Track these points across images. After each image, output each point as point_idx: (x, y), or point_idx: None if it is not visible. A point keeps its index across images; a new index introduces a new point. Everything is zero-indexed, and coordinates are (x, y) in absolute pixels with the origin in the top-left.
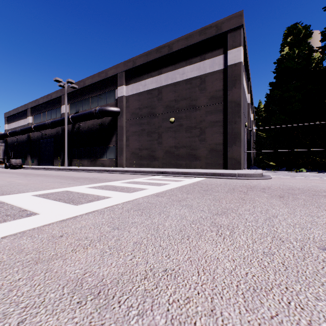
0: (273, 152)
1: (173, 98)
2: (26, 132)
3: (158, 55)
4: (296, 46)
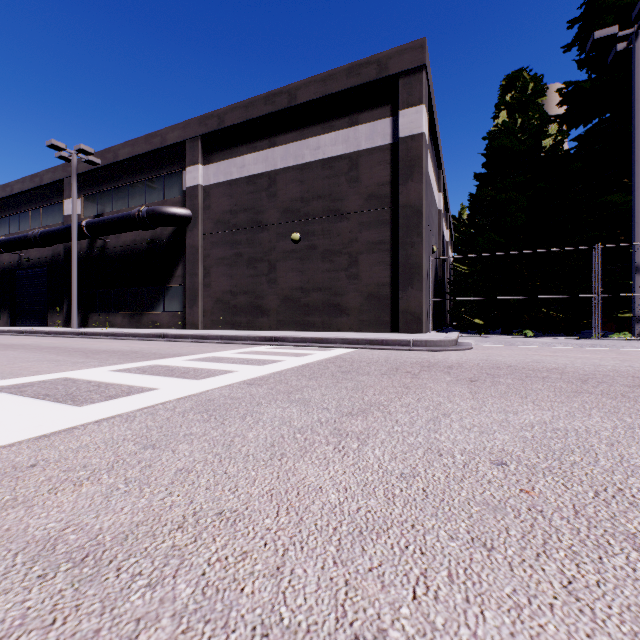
0: (481, 301)
1: (299, 195)
2: None
3: (268, 108)
4: (520, 111)
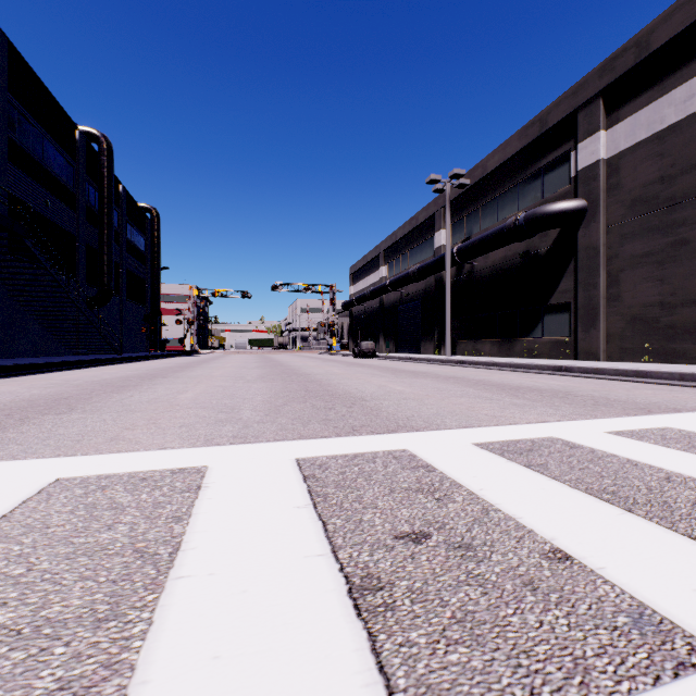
0: None
1: None
2: (377, 295)
3: None
4: None
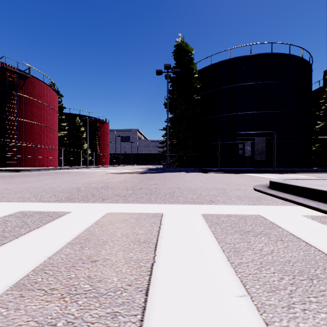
0: None
1: None
2: None
3: None
4: None
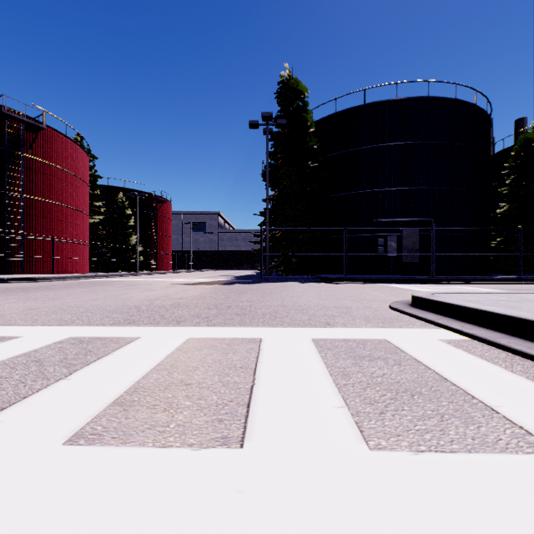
0: None
1: None
2: None
3: None
4: None
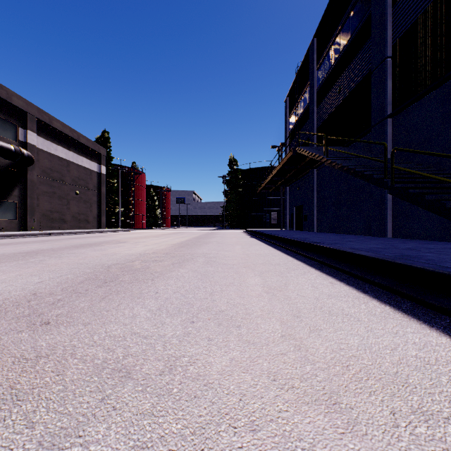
0: None
1: (78, 176)
2: None
3: (71, 134)
4: None
